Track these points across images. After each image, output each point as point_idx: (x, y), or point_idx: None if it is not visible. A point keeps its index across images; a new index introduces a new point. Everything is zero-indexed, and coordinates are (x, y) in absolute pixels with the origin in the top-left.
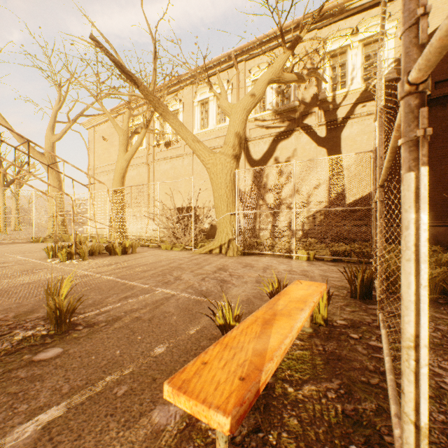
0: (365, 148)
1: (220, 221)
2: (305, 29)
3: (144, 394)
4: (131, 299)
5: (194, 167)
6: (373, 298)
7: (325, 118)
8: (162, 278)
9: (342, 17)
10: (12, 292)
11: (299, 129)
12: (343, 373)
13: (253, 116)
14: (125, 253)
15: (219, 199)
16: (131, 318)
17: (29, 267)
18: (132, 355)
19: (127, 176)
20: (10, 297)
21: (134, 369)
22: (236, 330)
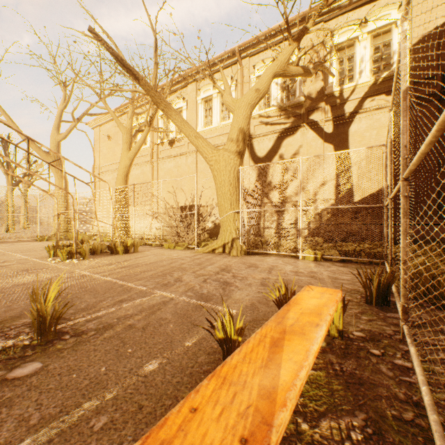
0: (374, 143)
1: (223, 220)
2: (312, 19)
3: (126, 429)
4: (126, 304)
5: (197, 165)
6: (391, 304)
7: (331, 113)
8: (162, 280)
9: (350, 8)
10: (4, 294)
11: (305, 125)
12: (368, 403)
13: (258, 113)
14: (127, 252)
15: (222, 197)
16: (123, 325)
17: (29, 266)
18: (119, 373)
19: (132, 175)
20: (0, 300)
21: (118, 392)
22: (238, 355)
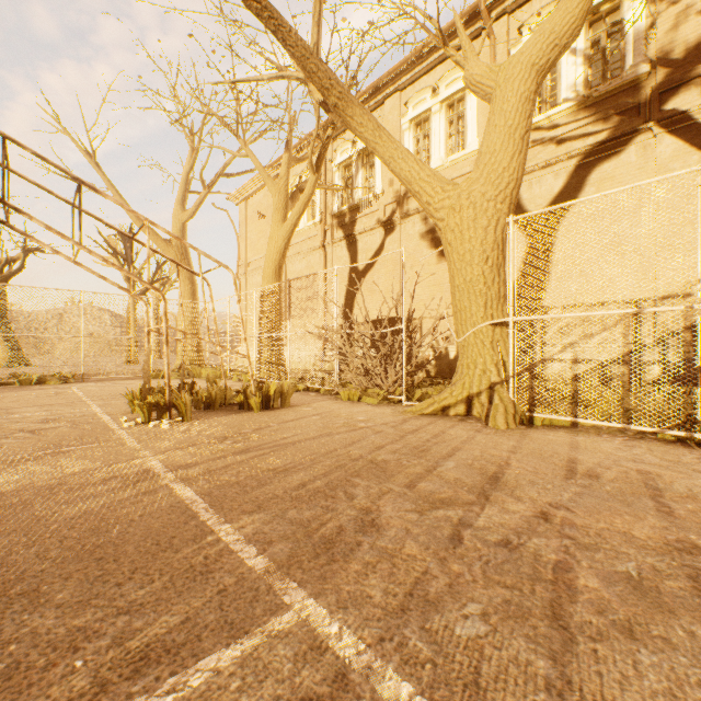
0: None
1: (465, 342)
2: None
3: None
4: (143, 698)
5: (402, 244)
6: None
7: None
8: (321, 515)
9: None
10: None
11: (652, 125)
12: None
13: None
14: (268, 407)
15: (465, 291)
16: None
17: (75, 434)
18: None
19: (292, 272)
20: None
21: None
22: None
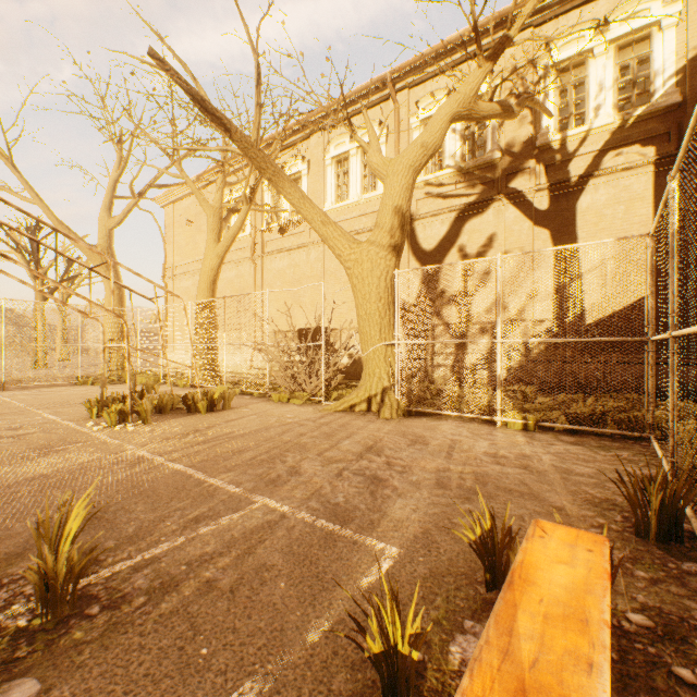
0: (621, 227)
1: (368, 356)
2: (518, 22)
3: None
4: (205, 526)
5: (325, 264)
6: (684, 539)
7: (547, 178)
8: (267, 471)
9: (579, 2)
10: (6, 500)
11: (502, 197)
12: None
13: (423, 178)
14: (213, 410)
15: (367, 320)
16: (197, 582)
17: (56, 437)
18: None
19: (222, 279)
20: None
21: None
22: None
